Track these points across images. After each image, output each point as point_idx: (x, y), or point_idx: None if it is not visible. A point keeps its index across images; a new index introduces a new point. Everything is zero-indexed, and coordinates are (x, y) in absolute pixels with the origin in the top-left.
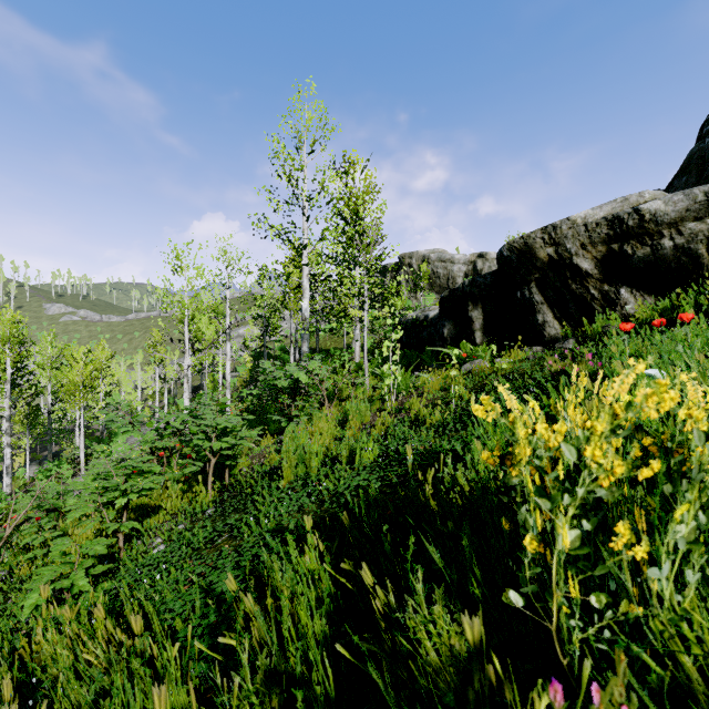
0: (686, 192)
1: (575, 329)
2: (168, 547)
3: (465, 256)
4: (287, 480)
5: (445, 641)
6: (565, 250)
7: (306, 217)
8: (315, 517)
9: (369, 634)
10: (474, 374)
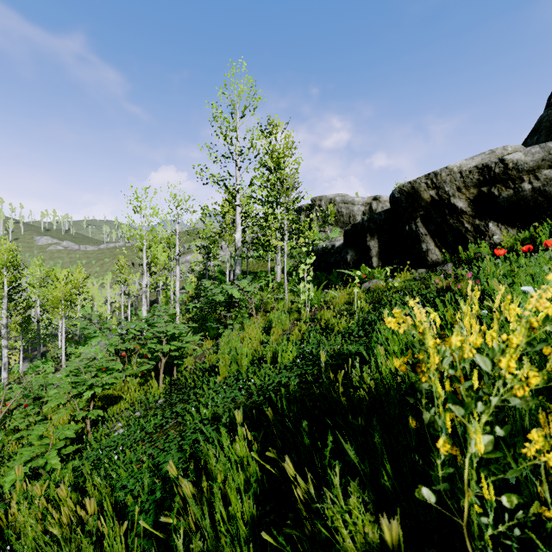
0: (542, 145)
1: (452, 255)
2: (126, 431)
3: (363, 199)
4: (223, 376)
5: (360, 529)
6: (444, 193)
7: (238, 168)
8: (245, 408)
9: (290, 513)
10: (372, 291)
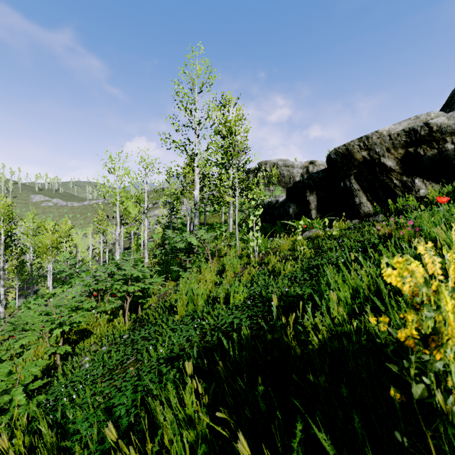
0: None
1: (382, 208)
2: (90, 367)
3: (301, 163)
4: (180, 315)
5: None
6: (375, 153)
7: (197, 135)
8: (199, 347)
9: None
10: (312, 239)
